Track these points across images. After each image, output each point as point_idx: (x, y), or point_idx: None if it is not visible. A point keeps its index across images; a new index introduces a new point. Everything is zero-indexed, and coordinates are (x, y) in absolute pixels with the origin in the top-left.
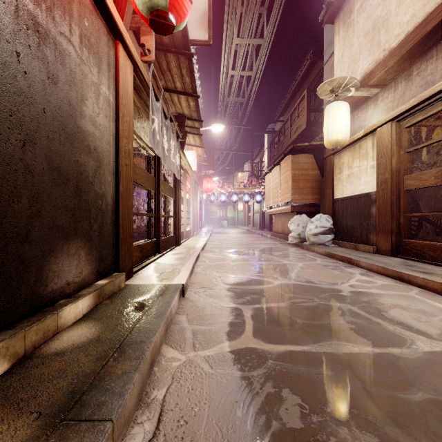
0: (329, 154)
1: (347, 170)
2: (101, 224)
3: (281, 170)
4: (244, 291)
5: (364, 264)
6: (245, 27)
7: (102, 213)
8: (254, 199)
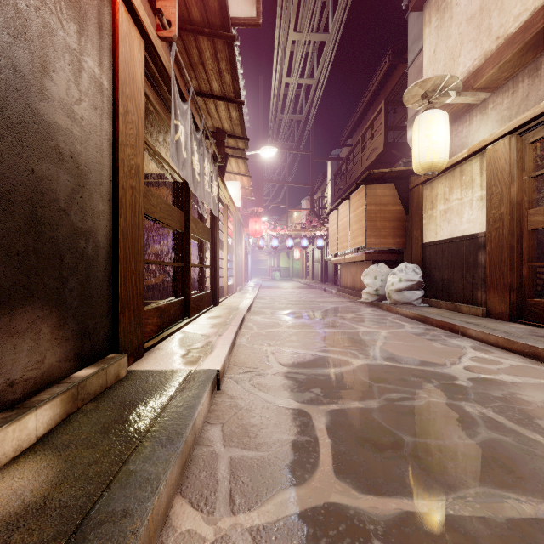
0: (417, 183)
1: (443, 205)
2: (86, 278)
3: (351, 205)
4: (311, 377)
5: (476, 333)
6: (304, 19)
7: (87, 261)
8: (314, 245)
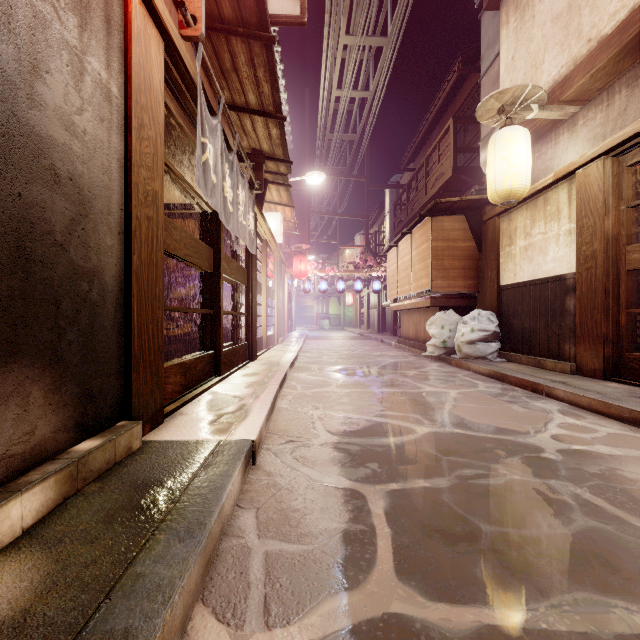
0: (492, 215)
1: (523, 240)
2: (89, 328)
3: (414, 241)
4: (366, 449)
5: (564, 393)
6: (358, 20)
7: (91, 308)
8: (369, 288)
